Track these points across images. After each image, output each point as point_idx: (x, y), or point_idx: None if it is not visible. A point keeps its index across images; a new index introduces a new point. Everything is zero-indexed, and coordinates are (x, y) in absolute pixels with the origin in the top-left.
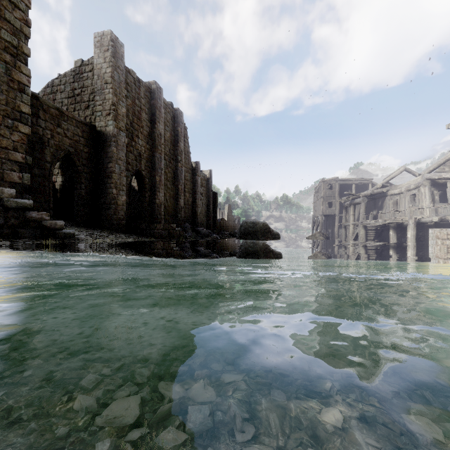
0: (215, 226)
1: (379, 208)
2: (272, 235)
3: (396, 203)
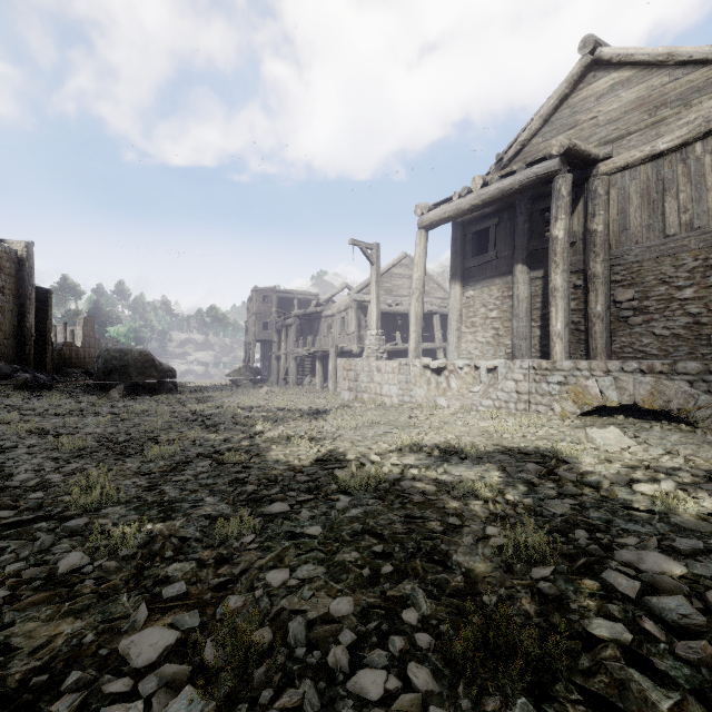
0: (45, 358)
1: (315, 333)
2: (160, 373)
3: (330, 327)
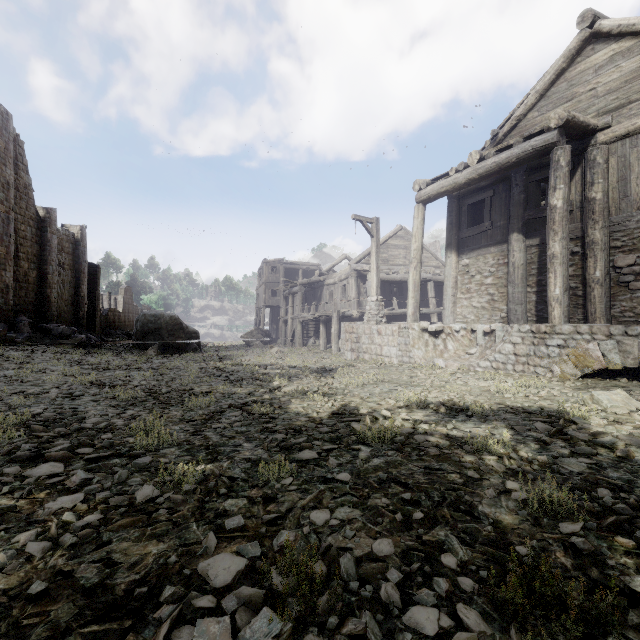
0: (95, 322)
1: (318, 299)
2: (186, 334)
3: (332, 294)
